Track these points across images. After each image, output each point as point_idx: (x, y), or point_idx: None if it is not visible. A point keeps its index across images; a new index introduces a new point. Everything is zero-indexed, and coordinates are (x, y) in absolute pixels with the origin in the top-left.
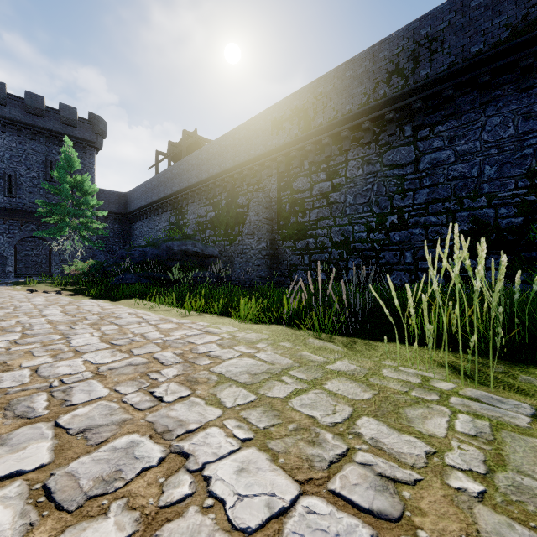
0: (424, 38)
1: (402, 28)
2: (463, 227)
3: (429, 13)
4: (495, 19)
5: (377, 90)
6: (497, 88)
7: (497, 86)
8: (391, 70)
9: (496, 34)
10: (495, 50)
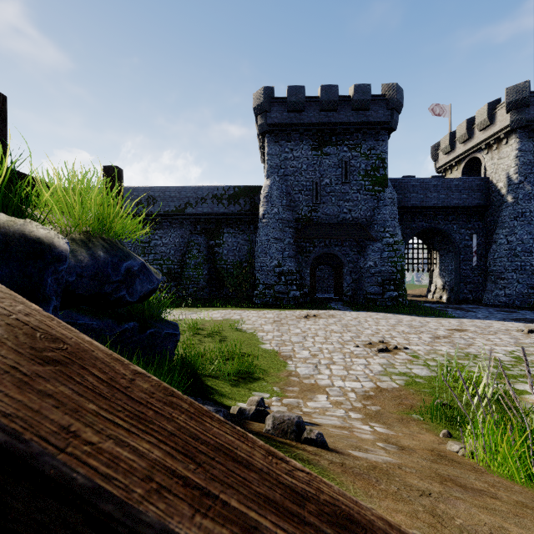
0: (151, 196)
1: (143, 187)
2: (165, 271)
3: (153, 187)
4: (172, 202)
5: (133, 207)
6: (174, 224)
7: (174, 223)
8: (139, 202)
9: (172, 208)
10: (172, 213)
